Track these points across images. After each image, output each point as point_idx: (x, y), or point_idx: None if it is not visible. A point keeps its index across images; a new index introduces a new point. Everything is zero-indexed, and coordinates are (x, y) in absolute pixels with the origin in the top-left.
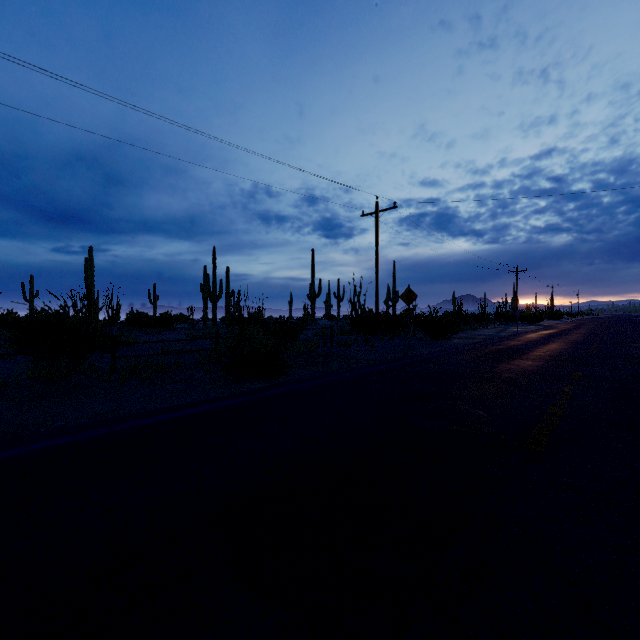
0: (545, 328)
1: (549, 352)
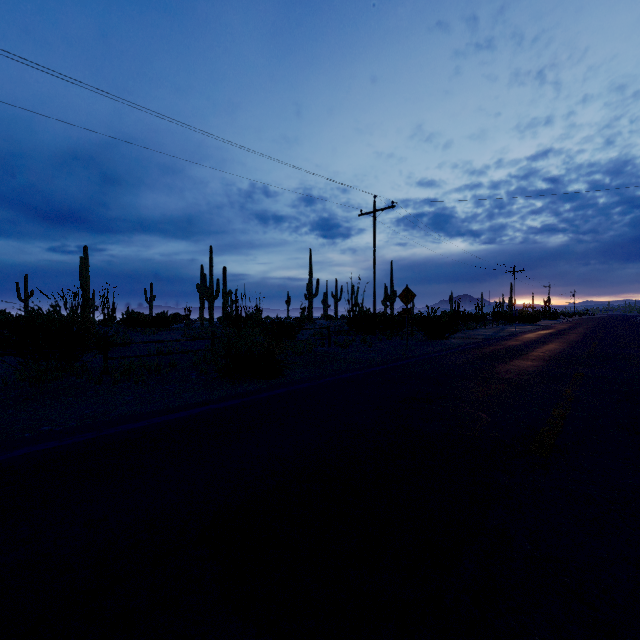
0: (542, 328)
1: (548, 352)
